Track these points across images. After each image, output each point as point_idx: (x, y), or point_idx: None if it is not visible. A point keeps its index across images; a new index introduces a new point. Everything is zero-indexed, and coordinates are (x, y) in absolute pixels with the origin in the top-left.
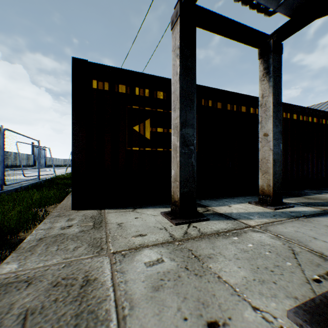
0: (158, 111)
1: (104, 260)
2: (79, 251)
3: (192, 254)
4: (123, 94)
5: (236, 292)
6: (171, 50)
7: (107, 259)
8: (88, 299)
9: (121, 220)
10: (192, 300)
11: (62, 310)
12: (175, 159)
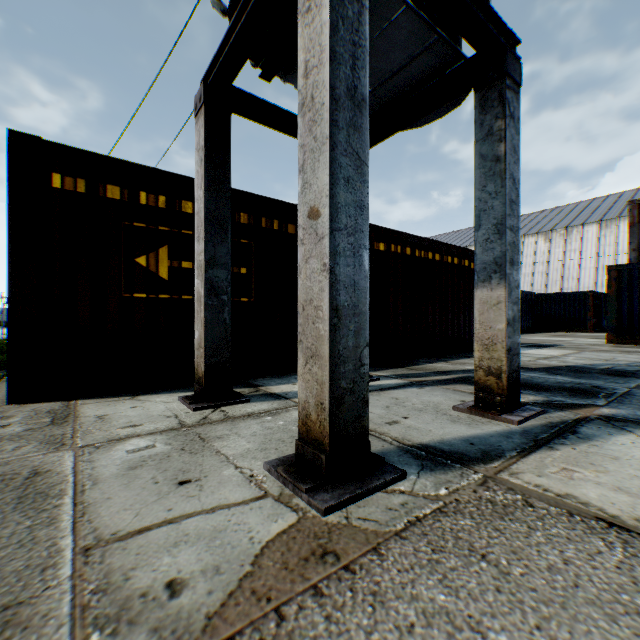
0: (183, 234)
1: (66, 454)
2: (24, 450)
3: (199, 437)
4: (117, 201)
5: (228, 460)
6: (196, 148)
7: (71, 453)
8: (38, 485)
9: (105, 411)
10: (173, 471)
11: (1, 497)
12: (199, 314)
